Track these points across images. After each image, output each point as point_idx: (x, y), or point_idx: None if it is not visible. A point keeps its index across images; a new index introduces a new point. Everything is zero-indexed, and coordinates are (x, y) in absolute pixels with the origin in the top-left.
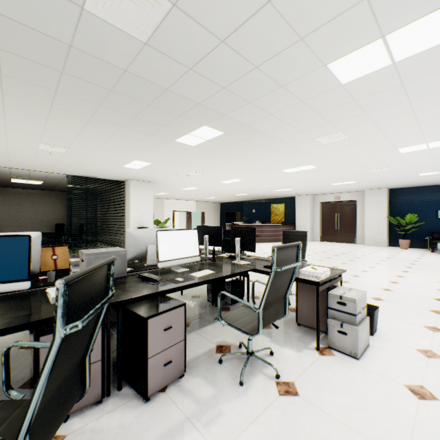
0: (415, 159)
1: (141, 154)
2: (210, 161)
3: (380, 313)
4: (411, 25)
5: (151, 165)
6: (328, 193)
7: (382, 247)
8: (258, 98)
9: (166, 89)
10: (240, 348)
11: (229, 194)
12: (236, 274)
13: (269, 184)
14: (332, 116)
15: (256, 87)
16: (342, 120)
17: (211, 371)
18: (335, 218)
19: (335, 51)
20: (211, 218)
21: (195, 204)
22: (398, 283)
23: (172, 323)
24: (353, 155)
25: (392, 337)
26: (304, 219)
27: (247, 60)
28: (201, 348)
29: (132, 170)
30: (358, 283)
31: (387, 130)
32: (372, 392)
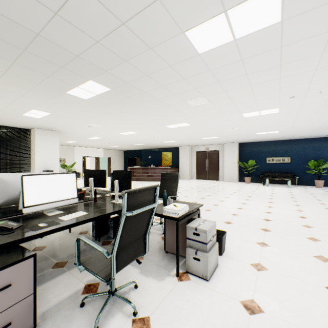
0: (253, 122)
1: (37, 103)
2: (105, 114)
3: (229, 234)
4: (245, 4)
5: (51, 115)
6: (201, 145)
7: (235, 182)
8: (133, 58)
9: (37, 34)
10: (108, 285)
11: (130, 143)
12: (108, 214)
13: (159, 137)
14: (195, 82)
15: (128, 46)
16: (203, 87)
17: (68, 319)
18: (205, 163)
19: (189, 18)
20: (116, 162)
21: (103, 151)
22: (242, 209)
23: (12, 280)
24: (214, 117)
25: (235, 255)
26: (185, 163)
27: (113, 14)
28: (67, 291)
29: (34, 119)
30: (217, 211)
31: (234, 99)
32: (215, 314)
